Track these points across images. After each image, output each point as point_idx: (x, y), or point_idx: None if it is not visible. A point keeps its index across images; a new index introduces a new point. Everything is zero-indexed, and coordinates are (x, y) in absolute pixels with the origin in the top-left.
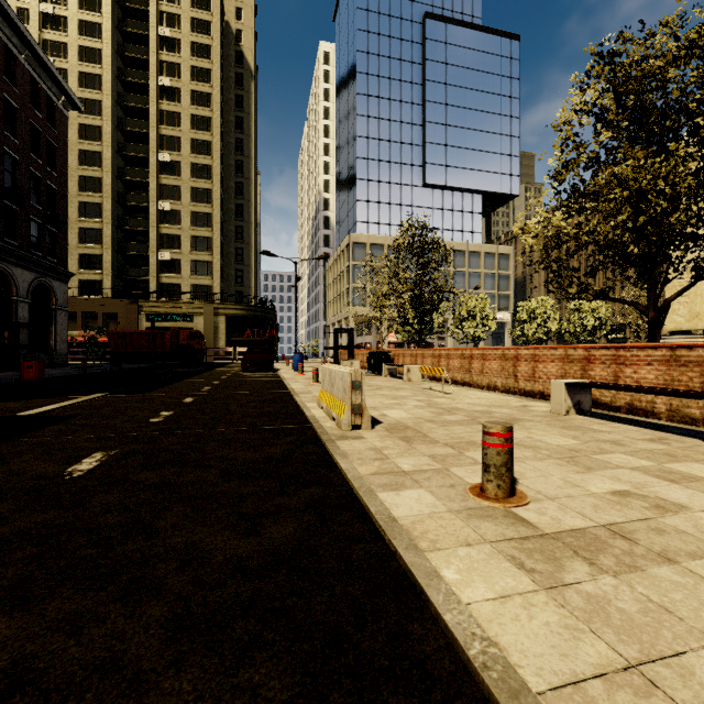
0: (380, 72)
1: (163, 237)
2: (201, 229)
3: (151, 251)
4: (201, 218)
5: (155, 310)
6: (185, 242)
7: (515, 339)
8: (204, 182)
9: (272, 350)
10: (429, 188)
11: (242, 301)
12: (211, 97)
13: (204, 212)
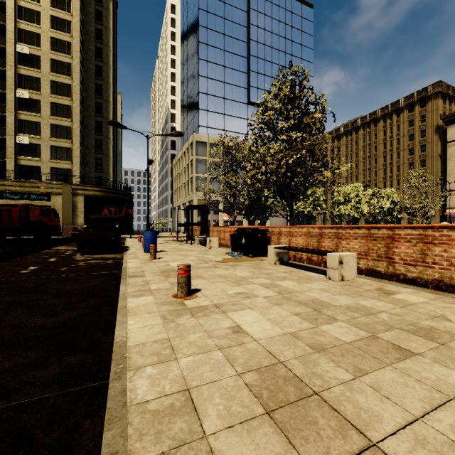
0: (216, 11)
1: (21, 122)
2: (61, 118)
3: (8, 134)
4: (61, 109)
5: (11, 189)
6: (44, 129)
7: (333, 217)
8: (63, 77)
9: (128, 226)
10: (253, 106)
11: (100, 184)
12: (71, 3)
13: (63, 104)
